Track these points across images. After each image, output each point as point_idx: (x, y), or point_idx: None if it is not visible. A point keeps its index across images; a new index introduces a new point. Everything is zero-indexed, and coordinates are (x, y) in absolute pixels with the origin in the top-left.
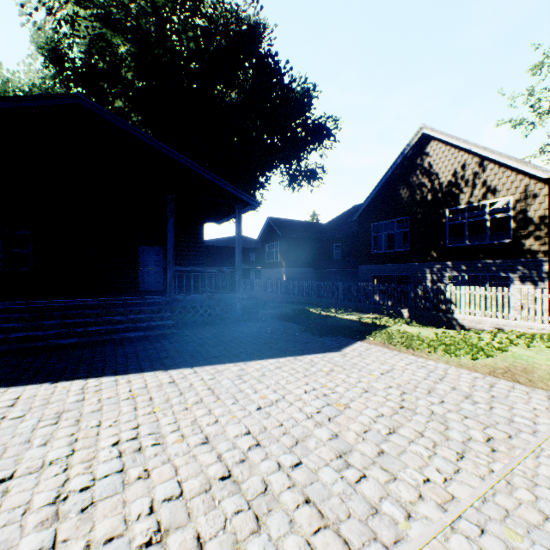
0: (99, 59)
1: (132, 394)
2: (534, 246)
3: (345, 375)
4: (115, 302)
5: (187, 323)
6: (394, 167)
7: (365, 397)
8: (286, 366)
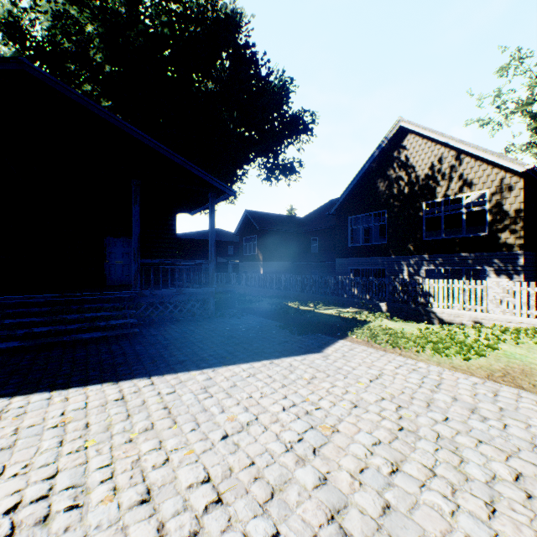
0: (64, 38)
1: (63, 420)
2: (510, 239)
3: (329, 383)
4: (69, 298)
5: (155, 321)
6: (372, 160)
7: (356, 415)
8: (261, 373)
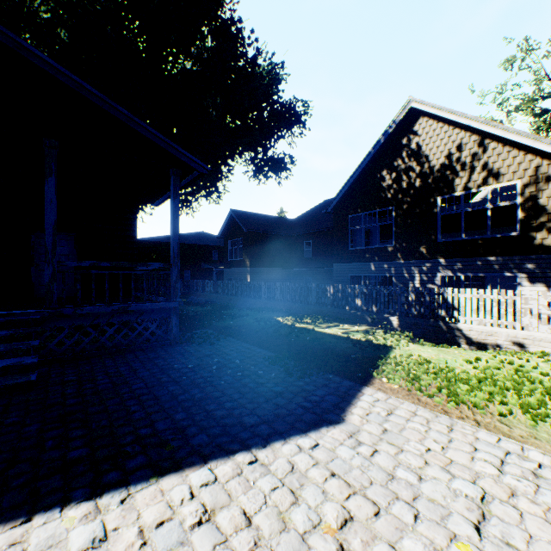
0: None
1: None
2: (548, 239)
3: (388, 549)
4: None
5: (83, 352)
6: (377, 148)
7: None
8: (229, 506)
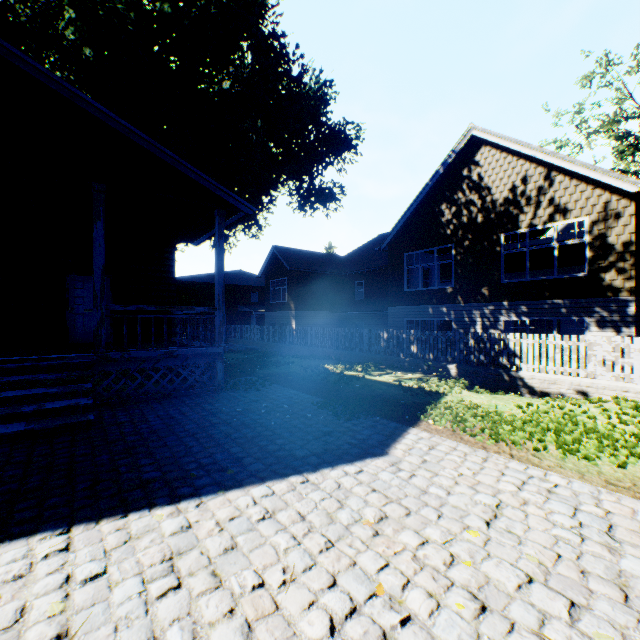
0: (18, 0)
1: None
2: (617, 281)
3: (413, 533)
4: None
5: (130, 397)
6: (435, 179)
7: None
8: (286, 509)
